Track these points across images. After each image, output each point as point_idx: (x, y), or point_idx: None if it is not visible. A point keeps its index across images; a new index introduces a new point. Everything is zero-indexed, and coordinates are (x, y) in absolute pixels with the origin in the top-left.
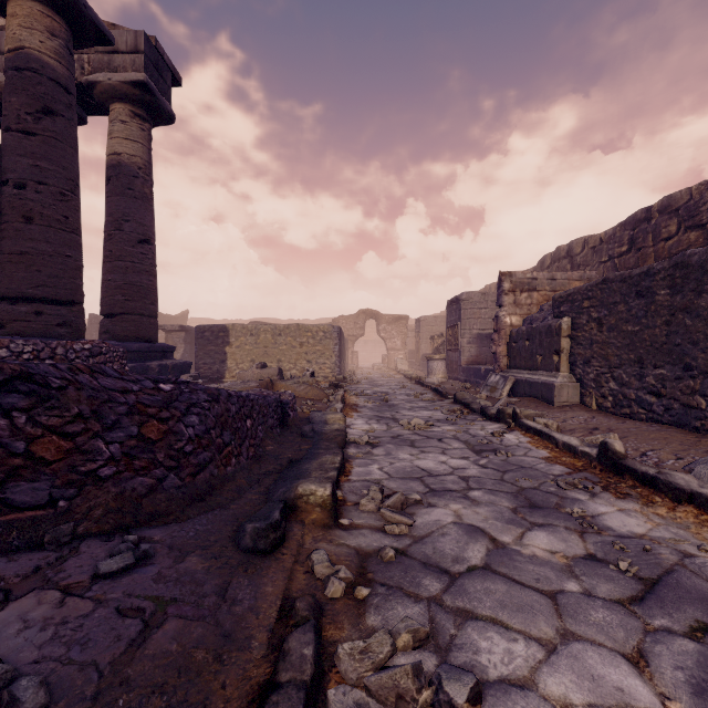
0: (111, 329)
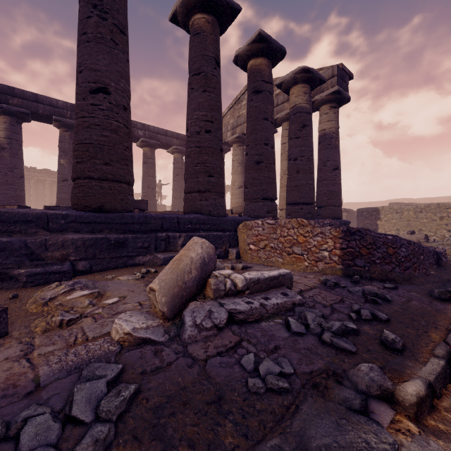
0: (321, 213)
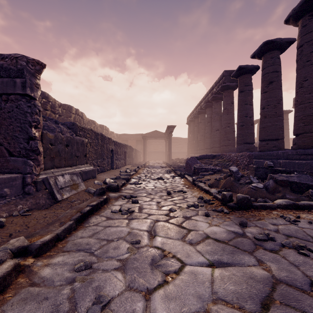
0: None
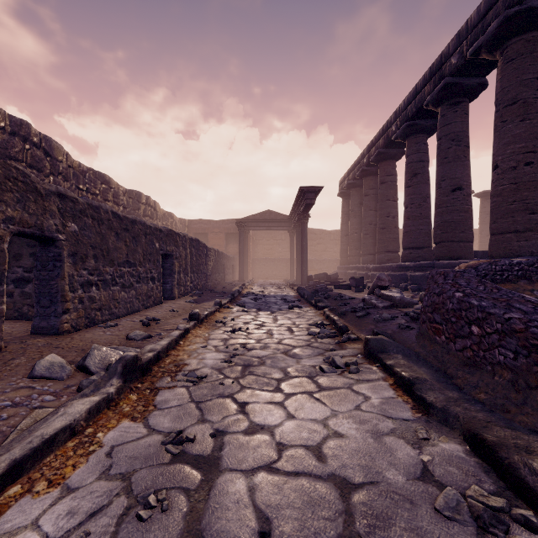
0: None
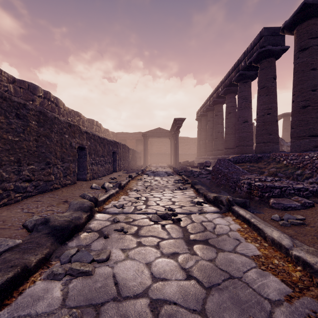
0: None
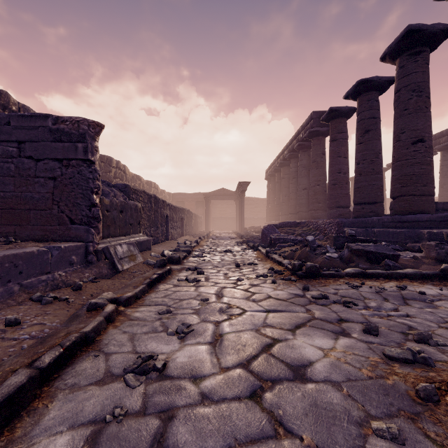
0: None
